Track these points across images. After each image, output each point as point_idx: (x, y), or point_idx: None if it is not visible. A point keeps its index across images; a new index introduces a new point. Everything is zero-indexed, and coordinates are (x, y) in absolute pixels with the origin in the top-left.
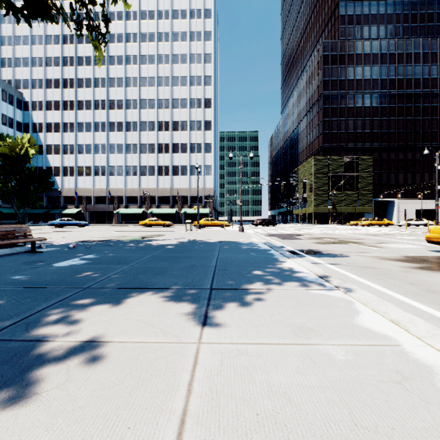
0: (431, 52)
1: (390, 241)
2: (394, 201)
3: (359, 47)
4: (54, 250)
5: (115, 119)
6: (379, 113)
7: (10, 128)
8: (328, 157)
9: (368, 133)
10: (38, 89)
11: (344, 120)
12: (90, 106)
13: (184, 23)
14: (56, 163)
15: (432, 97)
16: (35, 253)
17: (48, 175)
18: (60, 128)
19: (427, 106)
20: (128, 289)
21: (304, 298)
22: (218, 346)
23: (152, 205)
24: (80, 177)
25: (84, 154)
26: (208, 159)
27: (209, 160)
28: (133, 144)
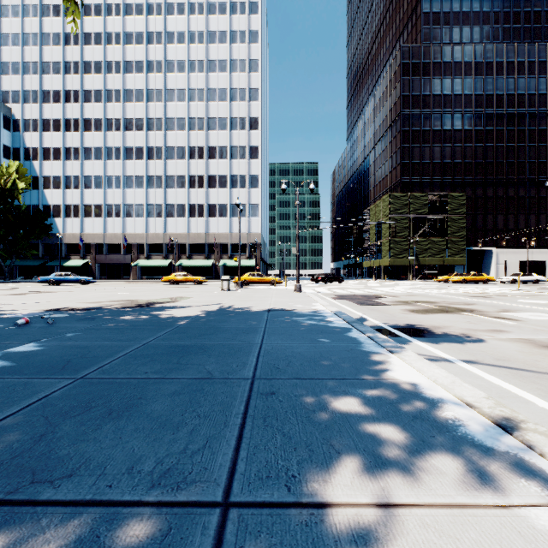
0: (538, 61)
1: (517, 308)
2: (492, 251)
3: (447, 53)
4: None
5: (134, 144)
6: (472, 138)
7: None
8: (408, 193)
9: (459, 164)
10: (32, 103)
11: (429, 147)
12: (100, 126)
13: (223, 19)
14: (55, 201)
15: (540, 119)
16: None
17: (43, 216)
18: (60, 155)
19: (534, 130)
20: None
21: None
22: None
23: (181, 255)
24: (87, 218)
25: (92, 188)
26: (254, 195)
27: (255, 197)
28: (157, 176)
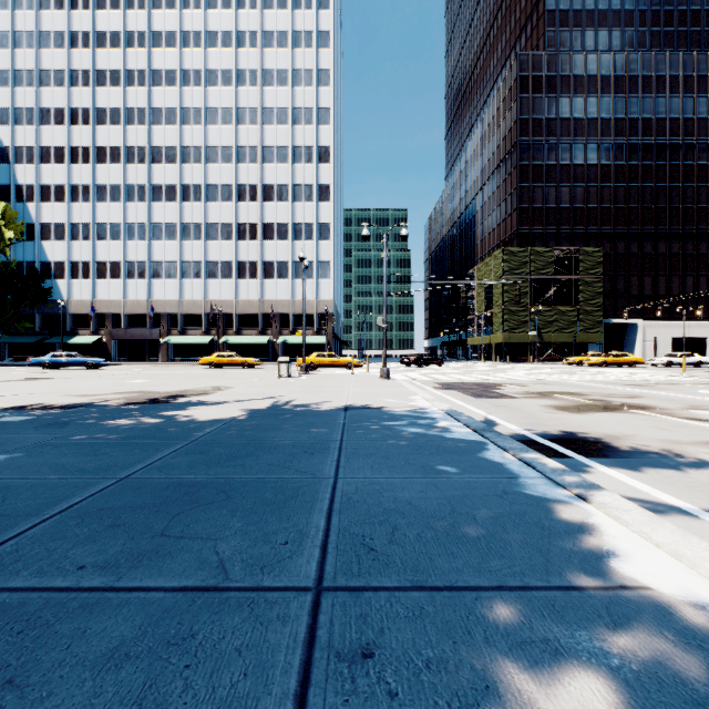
0: (697, 75)
1: (708, 403)
2: (638, 324)
3: (579, 63)
4: None
5: (163, 181)
6: (612, 176)
7: None
8: (528, 248)
9: (595, 209)
10: (26, 125)
11: (555, 187)
12: (118, 156)
13: (283, 15)
14: (57, 256)
15: (699, 151)
16: None
17: (40, 276)
18: (65, 195)
19: (691, 166)
20: None
21: None
22: None
23: (227, 329)
24: (100, 280)
25: (107, 240)
26: (325, 250)
27: (326, 252)
28: (195, 224)
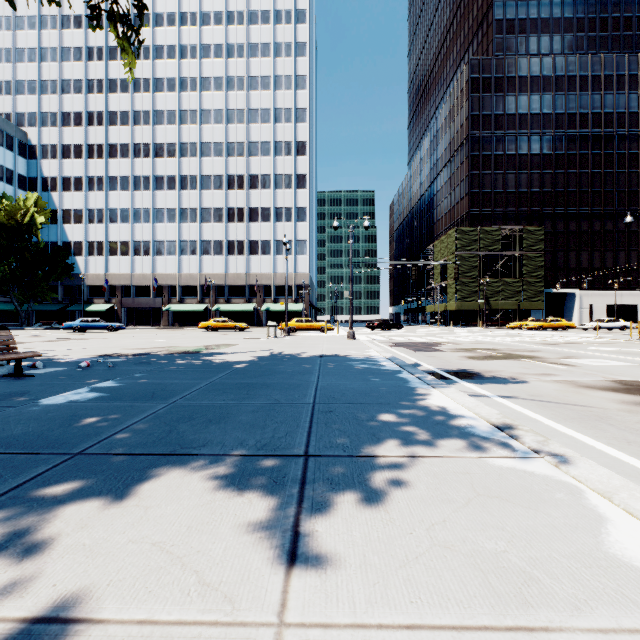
0: (629, 74)
1: (582, 355)
2: (575, 293)
3: (523, 66)
4: (54, 372)
5: (165, 172)
6: (552, 164)
7: (9, 184)
8: (478, 227)
9: (537, 193)
10: (51, 126)
11: (502, 174)
12: (127, 152)
13: (266, 30)
14: (76, 237)
15: (631, 141)
16: (21, 377)
17: (64, 254)
18: (82, 185)
19: (624, 154)
20: (153, 457)
21: (482, 478)
22: (323, 636)
23: (219, 298)
24: (112, 256)
25: (118, 223)
26: (302, 230)
27: (303, 232)
28: (191, 209)
